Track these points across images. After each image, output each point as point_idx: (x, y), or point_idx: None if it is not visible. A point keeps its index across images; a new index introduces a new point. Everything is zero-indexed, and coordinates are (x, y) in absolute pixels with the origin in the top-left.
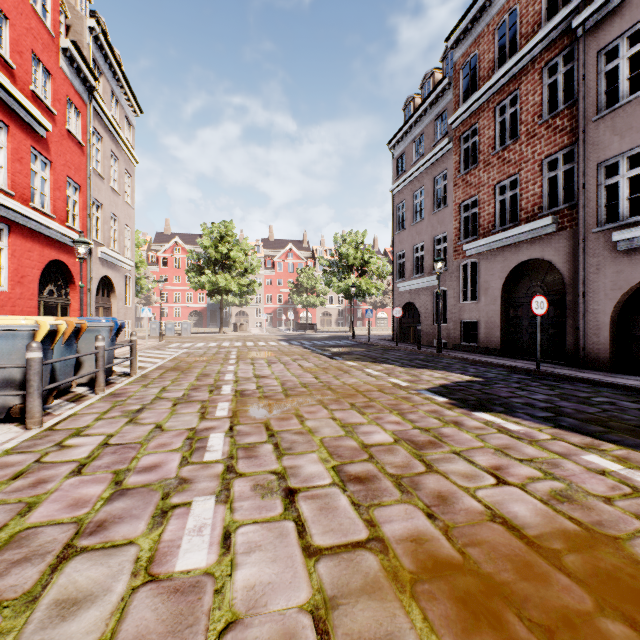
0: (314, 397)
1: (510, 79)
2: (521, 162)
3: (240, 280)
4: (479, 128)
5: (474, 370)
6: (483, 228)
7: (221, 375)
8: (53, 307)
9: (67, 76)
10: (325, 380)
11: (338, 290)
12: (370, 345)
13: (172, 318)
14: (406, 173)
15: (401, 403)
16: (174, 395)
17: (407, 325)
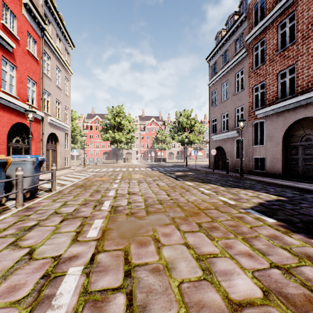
0: (168, 215)
1: (289, 5)
2: (298, 56)
3: (126, 136)
4: (266, 40)
5: (273, 190)
6: (269, 100)
7: (107, 191)
8: (19, 149)
9: (27, 20)
10: (174, 197)
11: (177, 140)
12: (197, 170)
13: (95, 155)
14: (217, 74)
15: (239, 224)
16: (67, 210)
17: (217, 159)
